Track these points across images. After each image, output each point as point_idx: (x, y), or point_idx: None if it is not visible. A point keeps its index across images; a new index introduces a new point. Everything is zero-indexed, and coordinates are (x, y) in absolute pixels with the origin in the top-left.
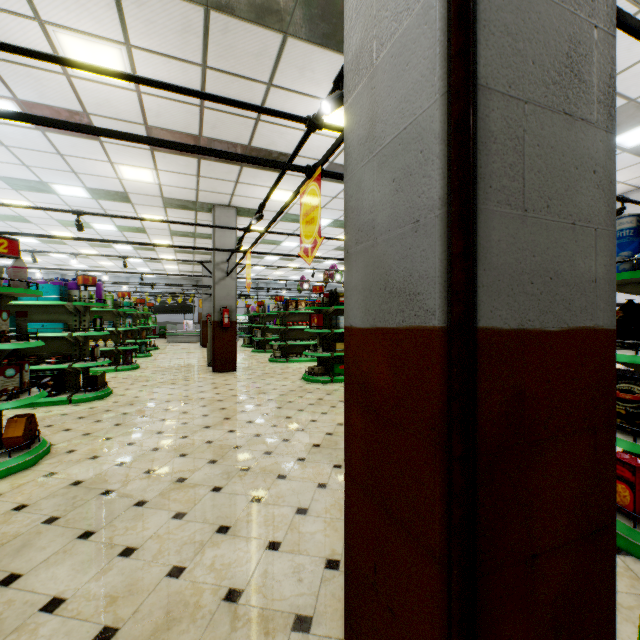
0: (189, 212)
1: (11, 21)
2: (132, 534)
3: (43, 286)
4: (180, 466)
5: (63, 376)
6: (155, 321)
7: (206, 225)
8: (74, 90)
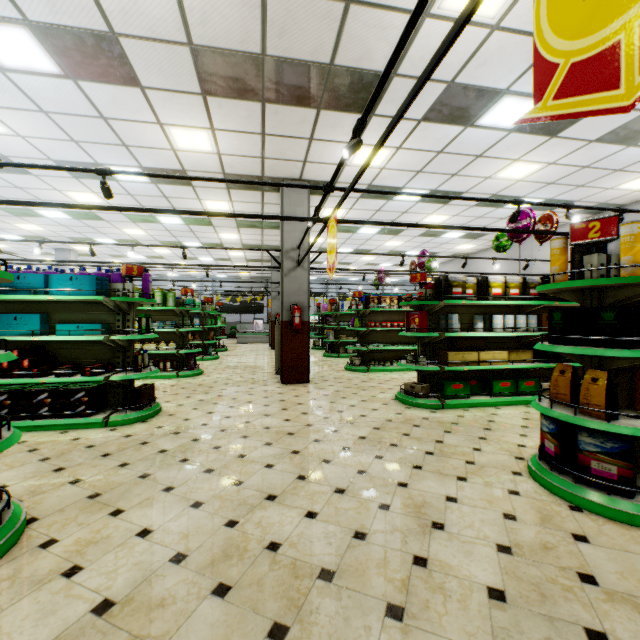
0: (254, 193)
1: None
2: None
3: (77, 277)
4: None
5: (104, 389)
6: (224, 321)
7: (271, 183)
8: None
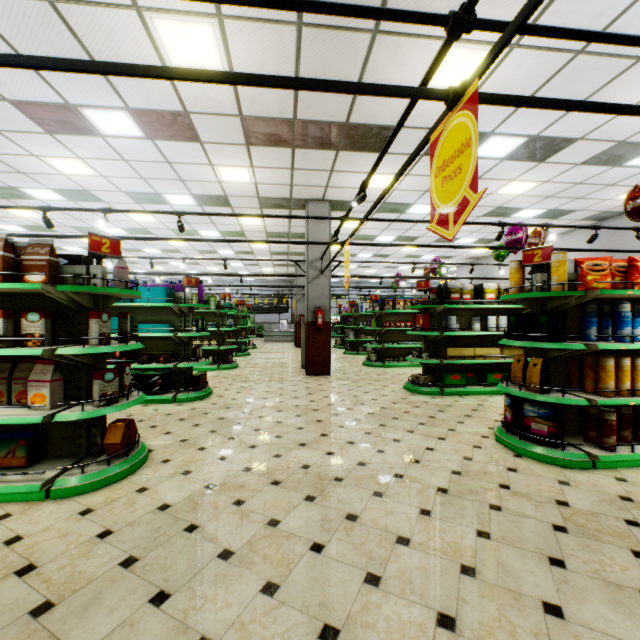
0: (283, 211)
1: (114, 16)
2: (210, 611)
3: (153, 288)
4: (272, 499)
5: (170, 375)
6: (253, 321)
7: (300, 217)
8: (174, 87)
